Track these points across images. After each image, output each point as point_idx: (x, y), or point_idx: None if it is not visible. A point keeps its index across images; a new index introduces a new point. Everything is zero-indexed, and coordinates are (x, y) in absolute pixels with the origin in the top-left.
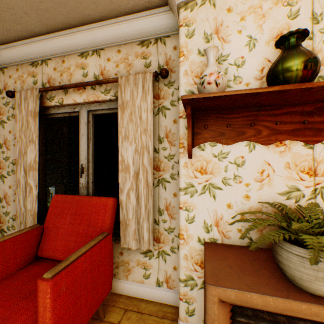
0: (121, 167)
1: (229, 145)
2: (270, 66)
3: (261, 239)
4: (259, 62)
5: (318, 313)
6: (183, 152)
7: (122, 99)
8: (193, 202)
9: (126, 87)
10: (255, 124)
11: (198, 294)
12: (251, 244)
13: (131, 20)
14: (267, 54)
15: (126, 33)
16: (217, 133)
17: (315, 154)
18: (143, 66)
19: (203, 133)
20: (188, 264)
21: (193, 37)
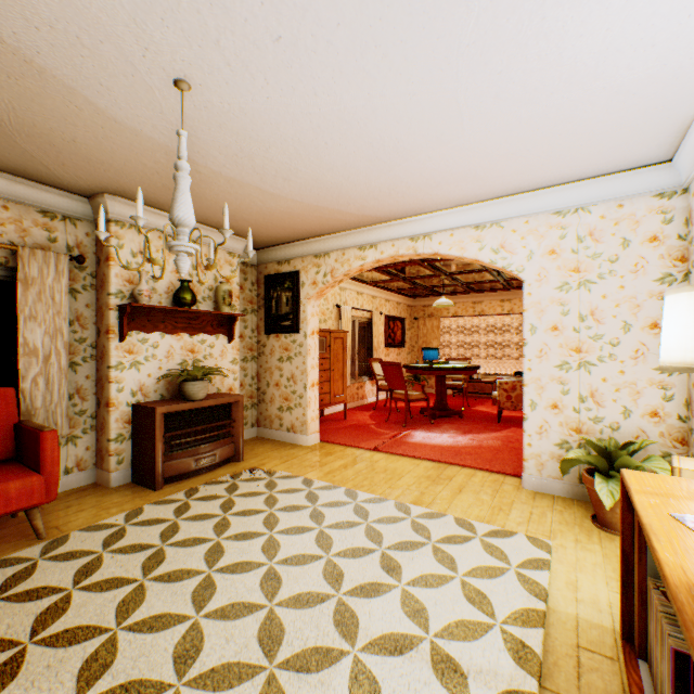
0: (25, 351)
1: (150, 334)
2: (177, 292)
3: (182, 379)
4: (168, 282)
5: (199, 405)
6: (115, 337)
7: (26, 273)
8: (124, 376)
9: (33, 262)
10: (166, 321)
11: (128, 445)
12: (164, 398)
13: (38, 188)
14: (172, 279)
15: (26, 195)
16: (142, 325)
17: (194, 341)
18: (47, 238)
19: (132, 324)
20: (120, 425)
21: (124, 249)
